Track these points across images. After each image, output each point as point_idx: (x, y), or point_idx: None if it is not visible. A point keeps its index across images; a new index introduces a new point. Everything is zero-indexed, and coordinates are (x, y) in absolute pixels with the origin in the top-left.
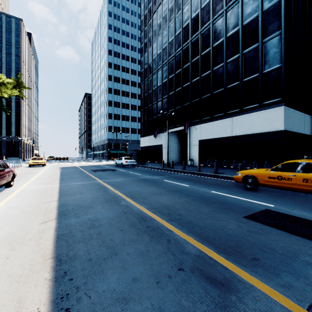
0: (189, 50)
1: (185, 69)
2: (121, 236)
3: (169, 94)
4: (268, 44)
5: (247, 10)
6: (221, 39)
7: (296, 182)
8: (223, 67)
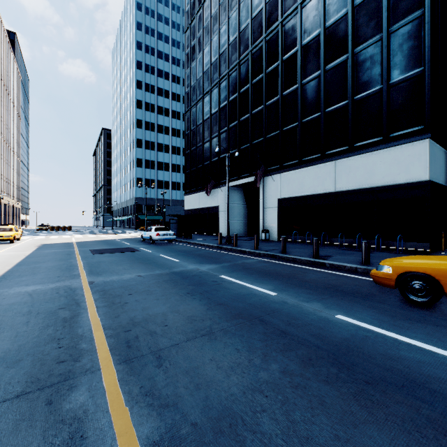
0: (262, 54)
1: (255, 84)
2: None
3: (230, 126)
4: (399, 33)
5: None
6: (316, 31)
7: None
8: (319, 77)
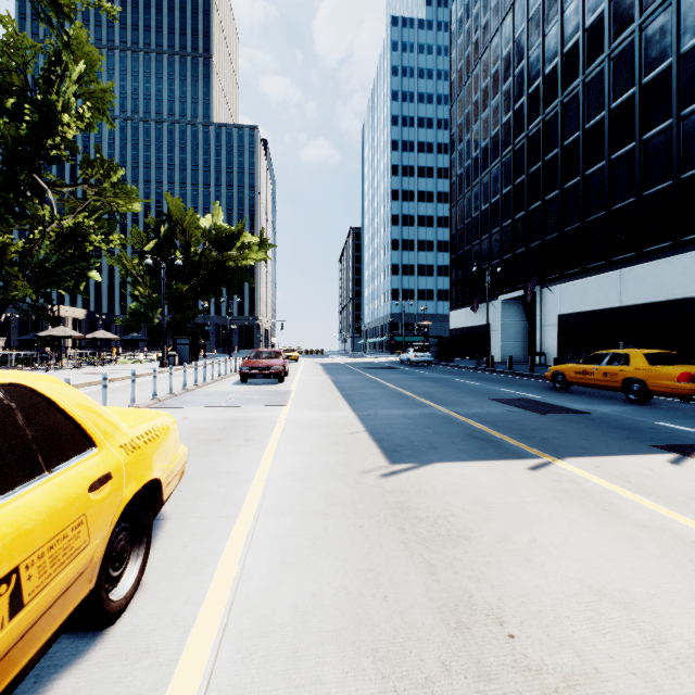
0: (540, 138)
1: (532, 175)
2: (380, 397)
3: (503, 226)
4: (690, 120)
5: (650, 55)
6: (600, 113)
7: (597, 376)
8: (604, 168)
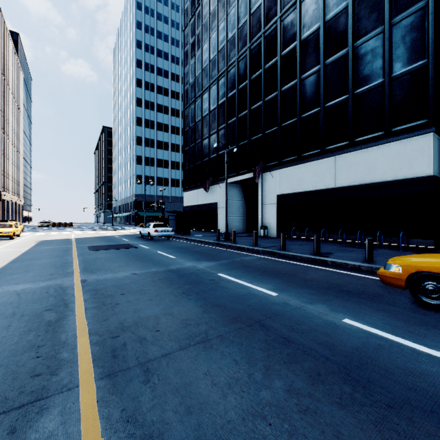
0: (261, 50)
1: (253, 80)
2: None
3: (229, 123)
4: (402, 25)
5: None
6: (316, 25)
7: None
8: (319, 71)
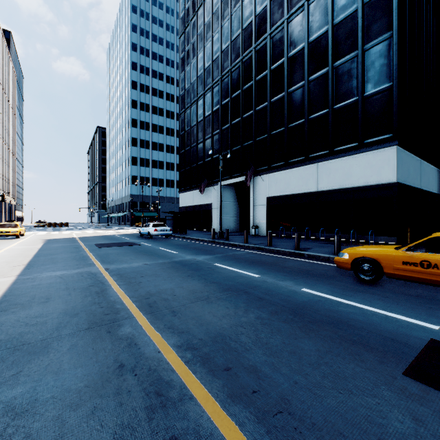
0: (252, 63)
1: (246, 90)
2: None
3: (223, 129)
4: (372, 52)
5: (340, 2)
6: (301, 45)
7: None
8: (304, 87)
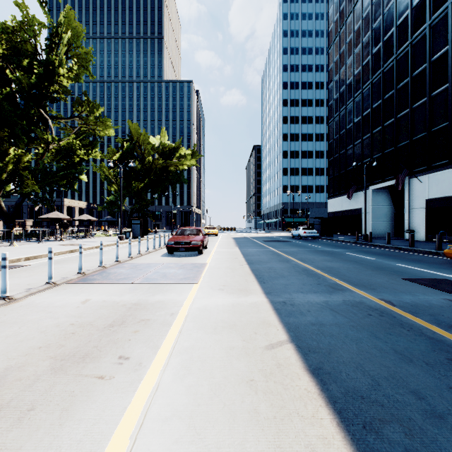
0: (408, 59)
1: (400, 89)
2: (288, 273)
3: (374, 132)
4: None
5: None
6: None
7: None
8: None
